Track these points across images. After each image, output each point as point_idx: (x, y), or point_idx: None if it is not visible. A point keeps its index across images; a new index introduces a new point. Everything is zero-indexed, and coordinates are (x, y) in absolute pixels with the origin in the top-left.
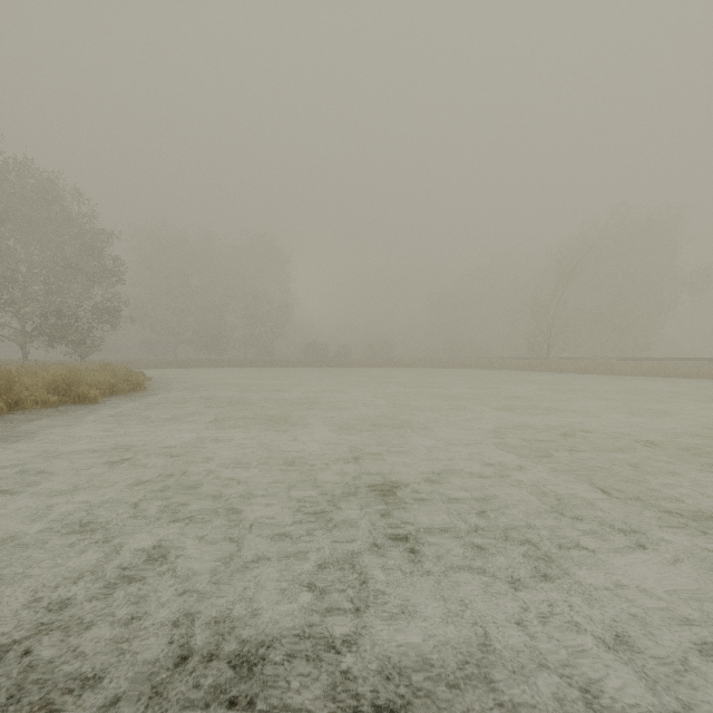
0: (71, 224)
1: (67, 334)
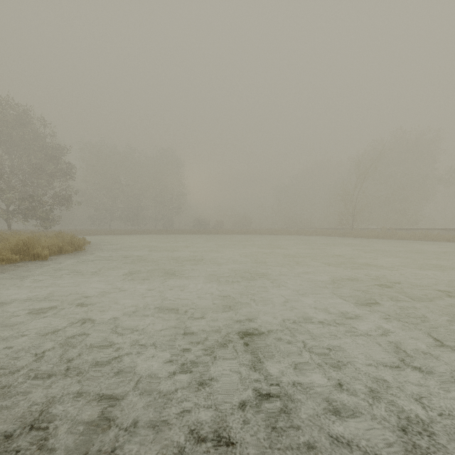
0: (39, 140)
1: (36, 213)
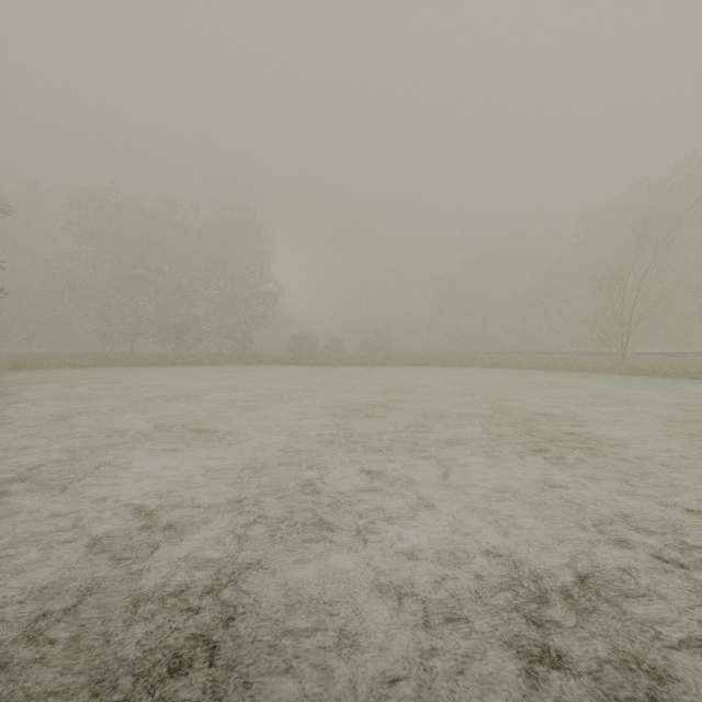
0: None
1: None
